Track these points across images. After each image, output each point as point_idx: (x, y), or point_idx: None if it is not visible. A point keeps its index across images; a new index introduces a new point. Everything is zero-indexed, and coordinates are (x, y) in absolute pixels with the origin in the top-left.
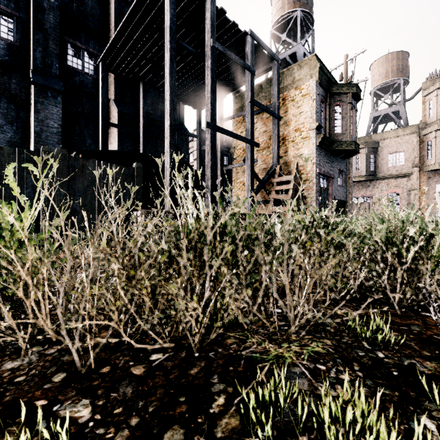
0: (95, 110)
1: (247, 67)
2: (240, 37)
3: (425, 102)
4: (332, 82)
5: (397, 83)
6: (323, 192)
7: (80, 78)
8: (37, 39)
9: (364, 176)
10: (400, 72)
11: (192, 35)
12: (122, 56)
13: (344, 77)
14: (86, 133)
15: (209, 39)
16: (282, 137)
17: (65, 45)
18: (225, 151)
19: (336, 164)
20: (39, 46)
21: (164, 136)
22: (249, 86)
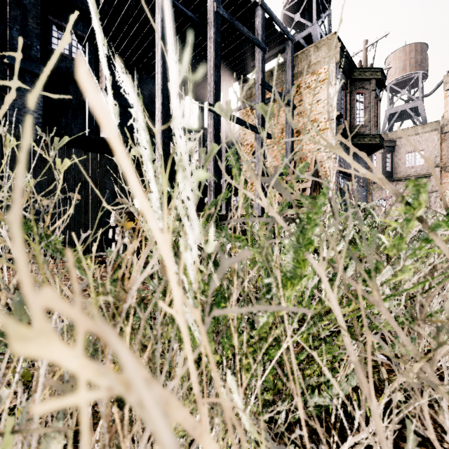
0: (85, 100)
1: (258, 43)
2: (248, 9)
3: (447, 96)
4: (353, 66)
5: (415, 77)
6: (343, 192)
7: (67, 63)
8: (14, 15)
9: None
10: (418, 65)
11: (192, 6)
12: (111, 35)
13: (363, 65)
14: (73, 126)
15: (212, 3)
16: (296, 129)
17: (49, 26)
18: None
19: (356, 161)
20: (16, 24)
21: None
22: (260, 67)
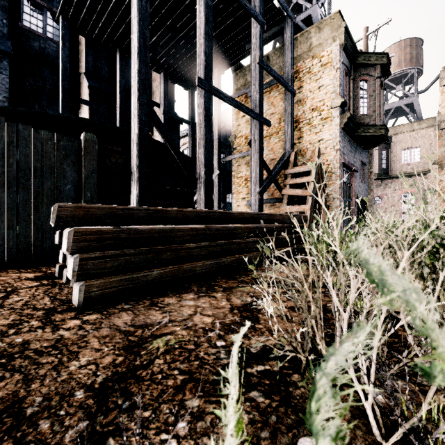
0: None
1: (255, 15)
2: None
3: (444, 92)
4: (357, 51)
5: (411, 73)
6: (345, 188)
7: (41, 43)
8: None
9: (375, 174)
10: (414, 61)
11: None
12: (87, 7)
13: None
14: None
15: None
16: (295, 119)
17: None
18: (222, 148)
19: (359, 155)
20: None
21: (151, 123)
22: (257, 43)
